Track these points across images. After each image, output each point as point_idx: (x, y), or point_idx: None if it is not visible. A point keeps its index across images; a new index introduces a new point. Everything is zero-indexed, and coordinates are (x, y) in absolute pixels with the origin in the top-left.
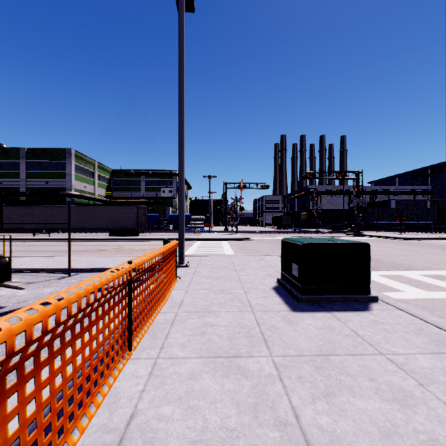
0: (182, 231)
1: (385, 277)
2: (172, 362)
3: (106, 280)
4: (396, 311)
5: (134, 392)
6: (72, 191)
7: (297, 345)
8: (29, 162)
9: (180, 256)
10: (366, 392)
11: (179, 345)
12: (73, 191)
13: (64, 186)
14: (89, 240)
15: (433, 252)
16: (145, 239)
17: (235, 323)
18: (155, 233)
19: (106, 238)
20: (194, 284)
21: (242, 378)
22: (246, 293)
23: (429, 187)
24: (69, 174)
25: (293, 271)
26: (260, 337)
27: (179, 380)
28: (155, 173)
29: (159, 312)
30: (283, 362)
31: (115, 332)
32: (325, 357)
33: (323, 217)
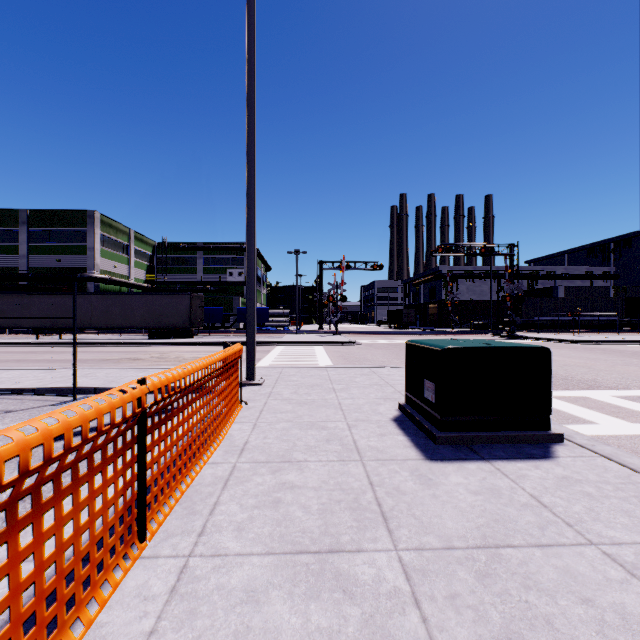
0: (251, 330)
1: (563, 399)
2: (216, 563)
3: (81, 418)
4: (597, 460)
5: (135, 636)
6: (95, 274)
7: (441, 526)
8: (32, 231)
9: (248, 369)
10: (581, 632)
11: (232, 528)
12: (97, 273)
13: (84, 265)
14: (118, 345)
15: (626, 362)
16: (201, 343)
17: (332, 483)
18: (216, 335)
19: (144, 342)
20: (267, 413)
21: (343, 599)
22: (350, 427)
23: (612, 268)
24: (91, 248)
25: (425, 393)
26: (376, 510)
27: (225, 605)
28: (218, 248)
29: (205, 463)
30: (418, 562)
31: (106, 512)
32: (494, 552)
33: (461, 312)
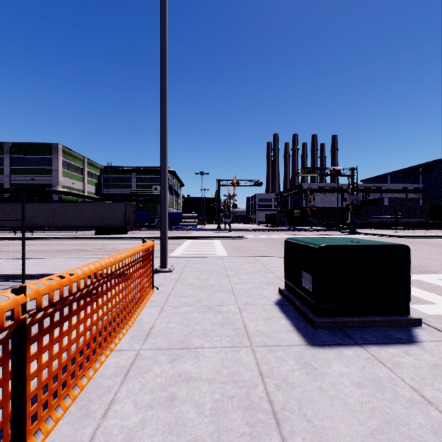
0: (164, 229)
1: None
2: None
3: None
4: None
5: None
6: (59, 188)
7: (335, 431)
8: (14, 157)
9: (162, 259)
10: None
11: (122, 438)
12: (60, 187)
13: (51, 182)
14: (72, 239)
15: (439, 251)
16: (132, 237)
17: (225, 374)
18: (144, 231)
19: (91, 237)
20: (173, 297)
21: None
22: (241, 311)
23: (421, 185)
24: (56, 170)
25: (303, 282)
26: (268, 410)
27: None
28: (147, 170)
29: (112, 350)
30: None
31: None
32: None
33: (316, 215)
